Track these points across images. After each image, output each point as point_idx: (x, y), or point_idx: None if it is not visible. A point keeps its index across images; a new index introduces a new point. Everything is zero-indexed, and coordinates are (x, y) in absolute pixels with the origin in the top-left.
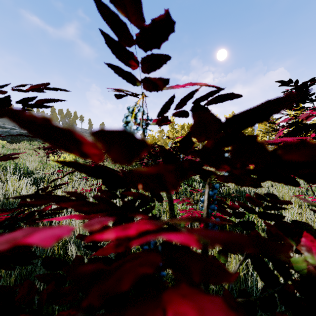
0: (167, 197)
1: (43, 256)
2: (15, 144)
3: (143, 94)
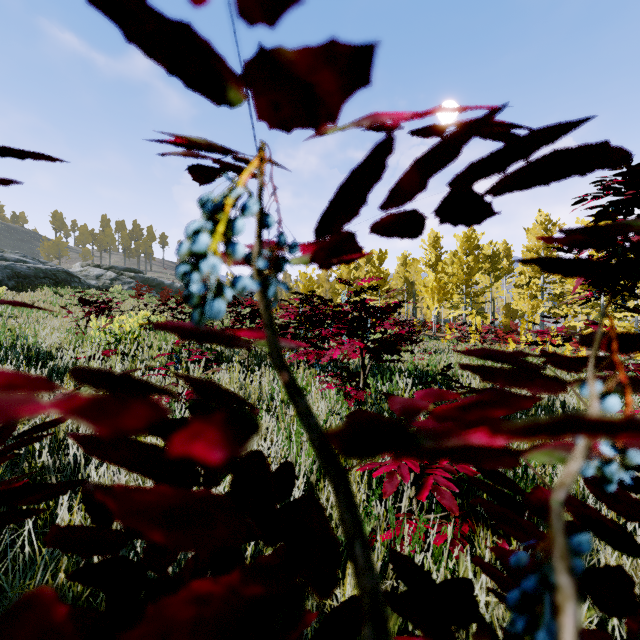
0: (358, 588)
1: (30, 585)
2: (24, 293)
3: (264, 147)
